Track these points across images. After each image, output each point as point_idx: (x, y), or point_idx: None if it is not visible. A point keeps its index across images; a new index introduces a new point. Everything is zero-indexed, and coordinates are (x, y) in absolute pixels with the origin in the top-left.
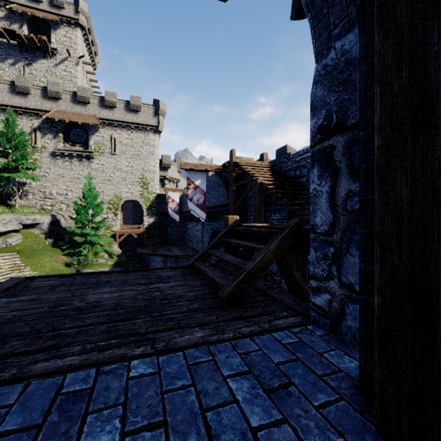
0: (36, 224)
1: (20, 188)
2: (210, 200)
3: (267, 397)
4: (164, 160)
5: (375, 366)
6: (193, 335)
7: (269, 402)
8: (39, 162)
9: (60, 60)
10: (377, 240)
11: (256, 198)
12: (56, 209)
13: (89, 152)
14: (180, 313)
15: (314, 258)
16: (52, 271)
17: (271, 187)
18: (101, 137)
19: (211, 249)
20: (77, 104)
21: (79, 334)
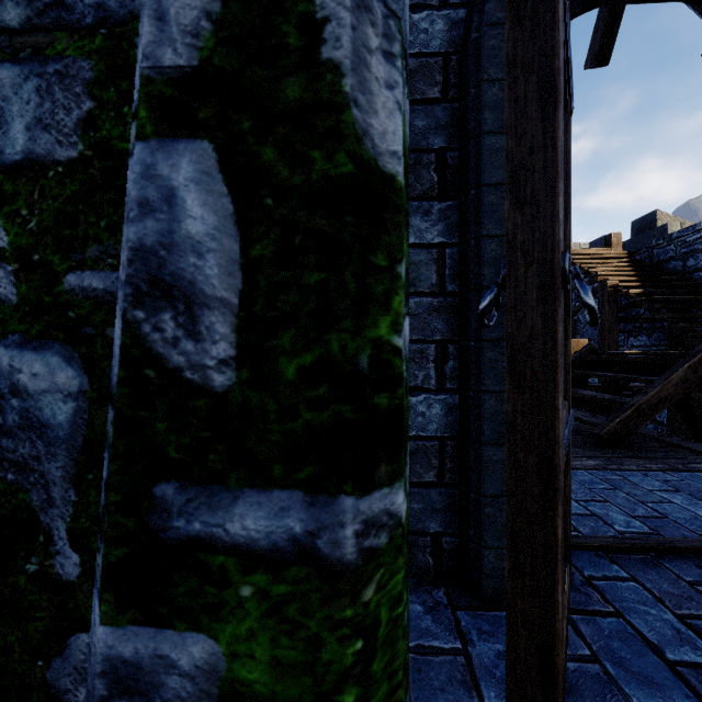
0: None
1: None
2: None
3: None
4: None
5: None
6: (585, 462)
7: None
8: None
9: None
10: None
11: (604, 310)
12: None
13: None
14: None
15: None
16: None
17: (635, 292)
18: None
19: None
20: None
21: None
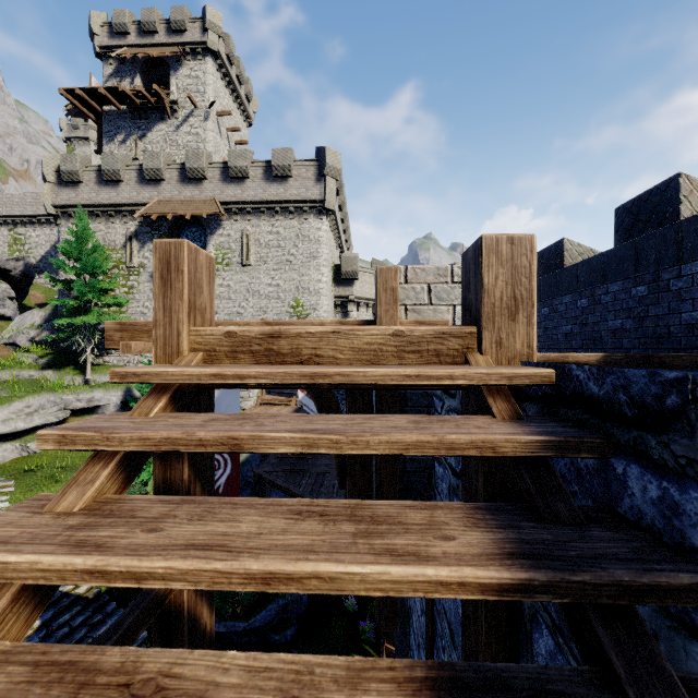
0: (97, 406)
1: (92, 340)
2: None
3: None
4: (345, 266)
5: None
6: None
7: None
8: (136, 292)
9: (183, 118)
10: None
11: None
12: None
13: None
14: None
15: None
16: None
17: None
18: (226, 236)
19: None
20: (188, 184)
21: None
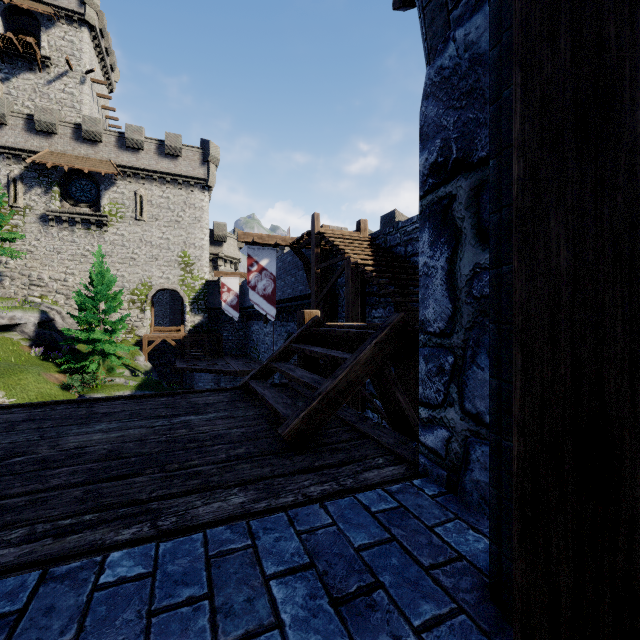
0: (16, 325)
1: None
2: (284, 289)
3: (335, 614)
4: (217, 231)
5: (514, 559)
6: (228, 502)
7: (337, 623)
8: (21, 231)
9: (55, 75)
10: (518, 339)
11: (349, 285)
12: (48, 303)
13: (101, 216)
14: (214, 464)
15: (424, 373)
16: (39, 398)
17: (370, 269)
18: (120, 194)
19: (277, 360)
20: (82, 142)
21: (31, 506)
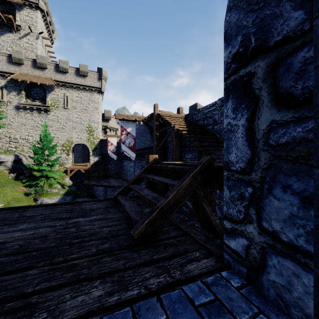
0: (1, 162)
1: None
2: (140, 143)
3: None
4: (106, 114)
5: None
6: (89, 295)
7: None
8: (5, 114)
9: (23, 34)
10: None
11: (173, 141)
12: (19, 150)
13: (46, 106)
14: (86, 258)
15: (228, 198)
16: (12, 200)
17: (185, 133)
18: (56, 95)
19: (133, 183)
20: (37, 69)
21: None
